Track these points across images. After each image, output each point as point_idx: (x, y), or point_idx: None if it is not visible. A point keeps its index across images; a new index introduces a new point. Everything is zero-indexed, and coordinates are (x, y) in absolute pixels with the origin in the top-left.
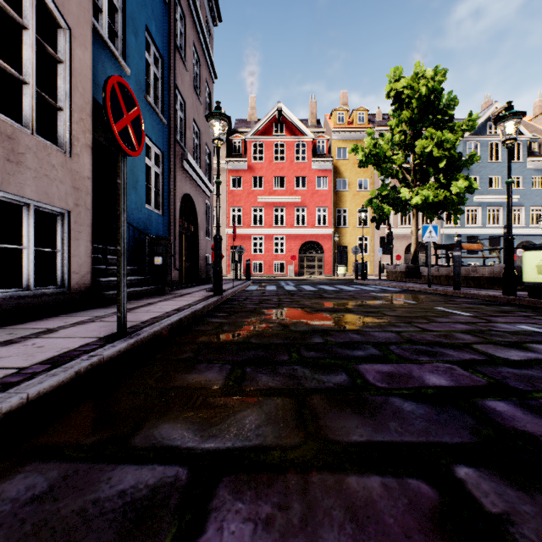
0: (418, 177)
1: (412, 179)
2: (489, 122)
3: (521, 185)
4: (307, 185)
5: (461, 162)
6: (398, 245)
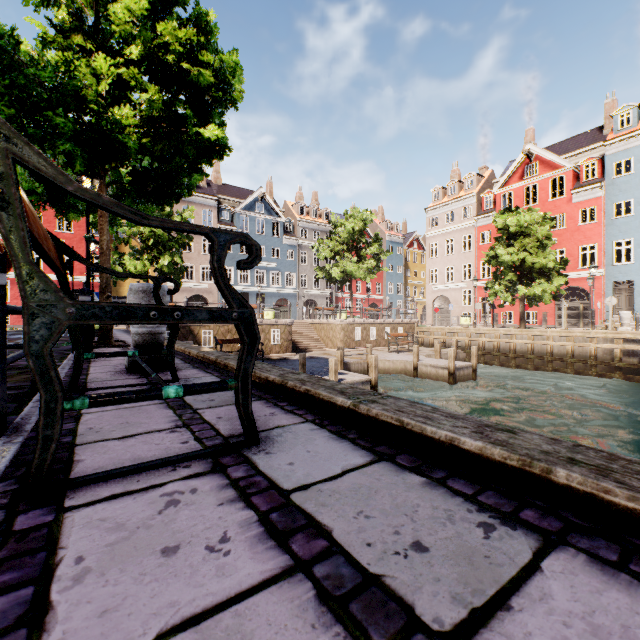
0: (146, 247)
1: (143, 248)
2: (258, 202)
3: (280, 256)
4: (75, 228)
5: (173, 242)
6: (180, 297)
